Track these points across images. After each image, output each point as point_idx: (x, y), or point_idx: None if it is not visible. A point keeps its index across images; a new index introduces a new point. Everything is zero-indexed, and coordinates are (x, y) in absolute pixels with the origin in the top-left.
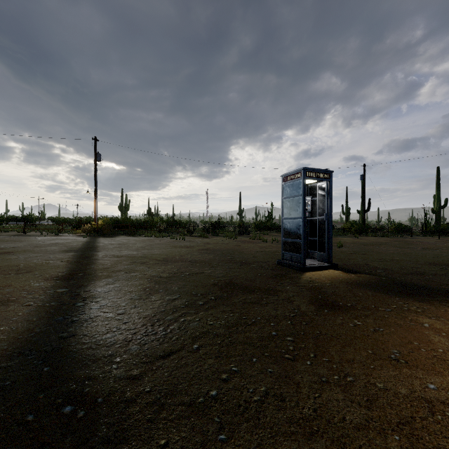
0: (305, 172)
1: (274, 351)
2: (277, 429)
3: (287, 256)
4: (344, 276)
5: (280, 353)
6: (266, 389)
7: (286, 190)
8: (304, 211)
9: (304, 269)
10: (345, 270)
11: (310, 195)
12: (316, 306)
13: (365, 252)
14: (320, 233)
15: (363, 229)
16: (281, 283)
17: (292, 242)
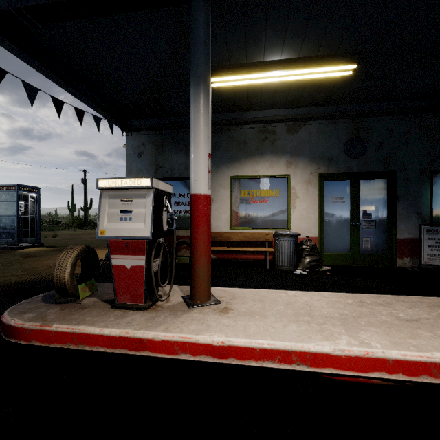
0: (19, 187)
1: (2, 266)
2: (6, 270)
3: (4, 242)
4: (47, 248)
5: (5, 266)
6: (1, 269)
7: (2, 196)
8: (18, 212)
9: (18, 248)
10: (49, 246)
11: (24, 200)
12: (24, 257)
13: (72, 238)
14: (31, 225)
15: (83, 223)
16: (0, 255)
17: (8, 232)
